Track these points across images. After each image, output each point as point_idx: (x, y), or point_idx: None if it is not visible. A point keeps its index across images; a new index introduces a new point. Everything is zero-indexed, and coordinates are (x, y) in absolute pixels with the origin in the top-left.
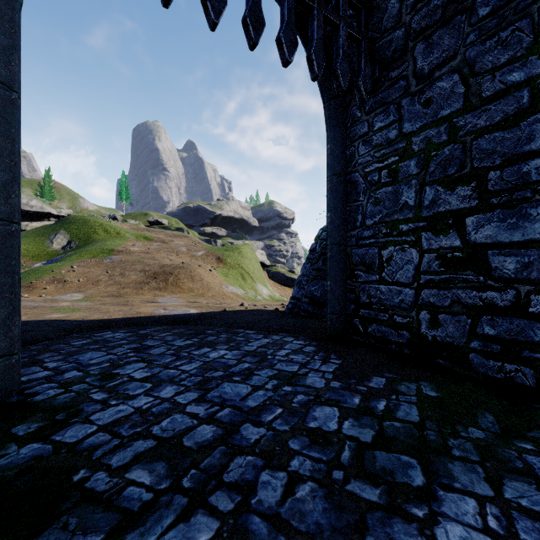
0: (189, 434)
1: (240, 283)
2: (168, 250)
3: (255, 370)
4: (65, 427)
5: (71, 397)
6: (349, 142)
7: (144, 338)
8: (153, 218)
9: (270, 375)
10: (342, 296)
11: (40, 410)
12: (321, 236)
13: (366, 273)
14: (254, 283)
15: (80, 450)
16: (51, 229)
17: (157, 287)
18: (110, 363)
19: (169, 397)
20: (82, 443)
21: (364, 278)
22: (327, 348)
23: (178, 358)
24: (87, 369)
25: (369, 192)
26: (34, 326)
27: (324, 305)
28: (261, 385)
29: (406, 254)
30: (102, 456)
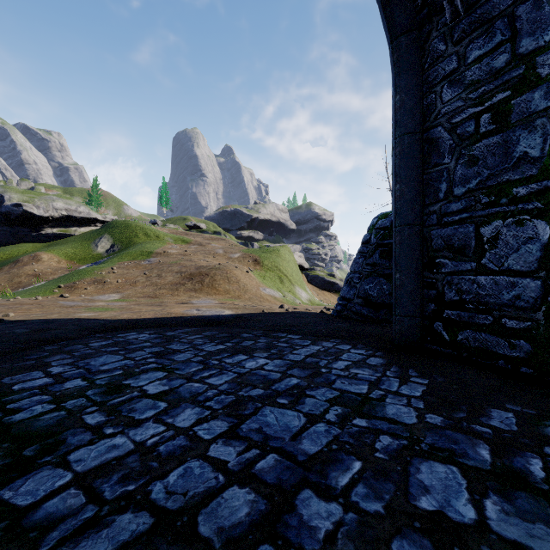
0: (209, 507)
1: (277, 285)
2: (205, 252)
3: (307, 389)
4: (27, 472)
5: (58, 418)
6: (427, 88)
7: (170, 341)
8: (192, 223)
9: (329, 398)
10: (416, 293)
11: (10, 437)
12: (376, 225)
13: (454, 261)
14: (292, 286)
15: (28, 525)
16: (97, 234)
17: (192, 288)
18: (123, 370)
19: (186, 427)
20: (37, 509)
21: (450, 267)
22: (400, 360)
23: (206, 367)
24: (93, 378)
25: (460, 150)
26: (59, 324)
27: (381, 306)
28: (320, 413)
29: (524, 229)
30: (56, 545)
